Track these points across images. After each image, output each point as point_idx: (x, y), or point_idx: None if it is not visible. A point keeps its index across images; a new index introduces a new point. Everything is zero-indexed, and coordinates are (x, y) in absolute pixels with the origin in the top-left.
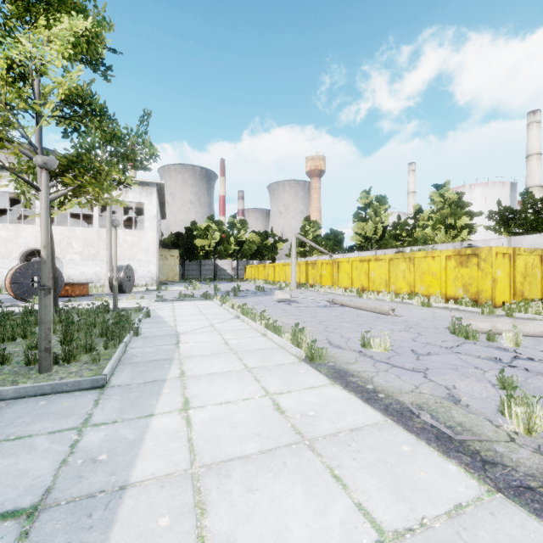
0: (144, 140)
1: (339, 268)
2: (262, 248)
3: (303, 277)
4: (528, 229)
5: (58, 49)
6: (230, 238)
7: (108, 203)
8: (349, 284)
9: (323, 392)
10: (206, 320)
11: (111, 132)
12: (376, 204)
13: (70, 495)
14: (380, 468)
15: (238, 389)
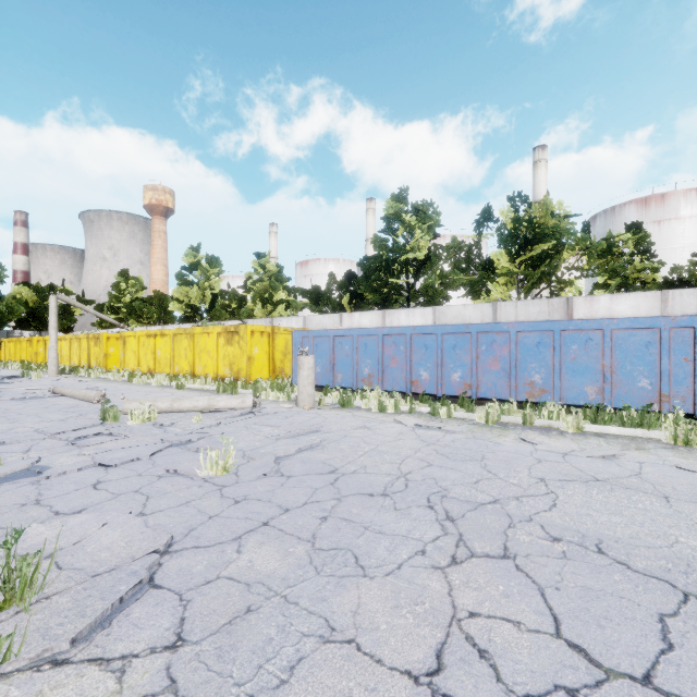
0: None
1: (126, 345)
2: (42, 311)
3: (84, 358)
4: (333, 309)
5: None
6: None
7: None
8: (136, 366)
9: None
10: None
11: None
12: (206, 265)
13: None
14: None
15: None
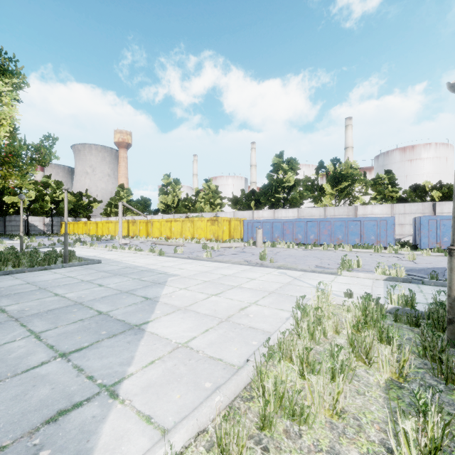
0: (52, 152)
1: (153, 225)
2: (77, 207)
3: (125, 232)
4: (243, 207)
5: (9, 102)
6: (45, 197)
7: (19, 185)
8: (160, 235)
9: (167, 258)
10: (95, 252)
11: (29, 145)
12: (174, 184)
13: (131, 267)
14: (182, 261)
15: (144, 260)
